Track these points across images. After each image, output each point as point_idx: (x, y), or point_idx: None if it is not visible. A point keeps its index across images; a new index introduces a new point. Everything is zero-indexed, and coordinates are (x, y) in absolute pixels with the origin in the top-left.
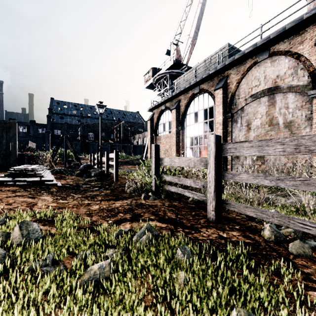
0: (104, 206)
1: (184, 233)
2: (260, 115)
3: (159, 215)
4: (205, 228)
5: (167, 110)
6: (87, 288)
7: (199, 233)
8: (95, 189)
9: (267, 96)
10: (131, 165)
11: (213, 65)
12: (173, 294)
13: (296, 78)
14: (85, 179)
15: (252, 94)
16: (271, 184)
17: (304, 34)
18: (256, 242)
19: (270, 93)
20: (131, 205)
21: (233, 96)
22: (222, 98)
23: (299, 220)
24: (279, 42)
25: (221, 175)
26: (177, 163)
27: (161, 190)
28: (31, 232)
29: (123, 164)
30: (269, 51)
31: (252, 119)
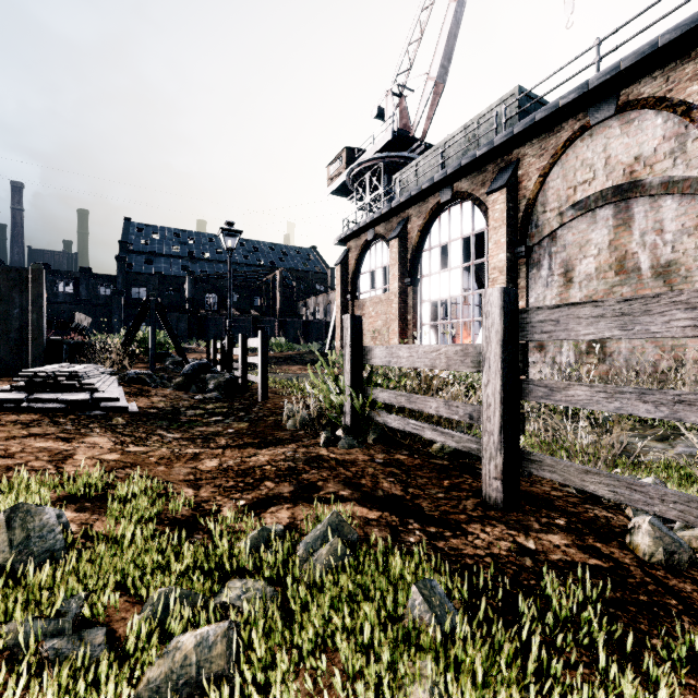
0: (232, 462)
1: (427, 536)
2: (595, 249)
3: (361, 487)
4: (479, 523)
5: (378, 242)
6: None
7: (465, 538)
8: (213, 419)
9: (613, 204)
10: (299, 364)
11: (484, 137)
12: None
13: (682, 161)
14: (193, 397)
15: (576, 201)
16: (657, 415)
17: None
18: (618, 566)
19: (620, 197)
20: (294, 461)
21: (531, 206)
22: (505, 211)
23: None
24: (640, 78)
25: (518, 388)
26: (405, 360)
27: (367, 423)
28: (36, 534)
29: (280, 362)
30: (618, 99)
31: (576, 258)
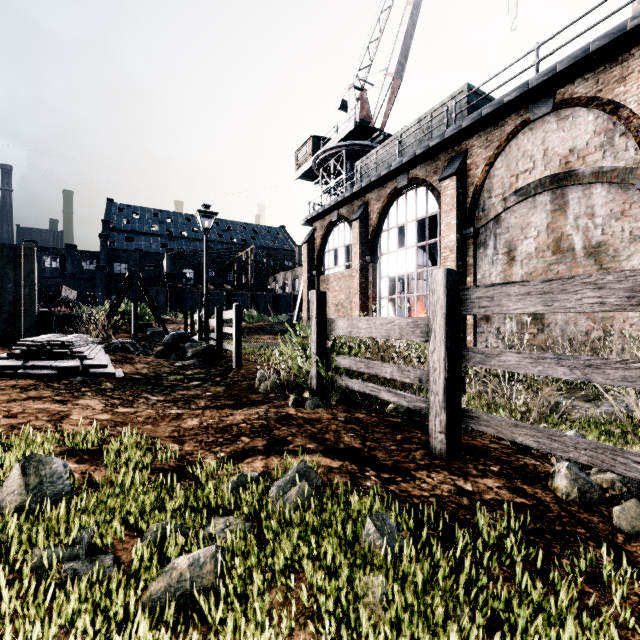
0: (211, 421)
1: (381, 481)
2: (535, 231)
3: (325, 441)
4: (426, 470)
5: (341, 223)
6: (161, 615)
7: (413, 482)
8: (192, 384)
9: (550, 191)
10: (269, 334)
11: (437, 129)
12: (358, 627)
13: (611, 153)
14: (173, 364)
15: (518, 188)
16: (572, 377)
17: (629, 62)
18: (540, 504)
19: (556, 185)
20: (267, 419)
21: (478, 191)
22: (455, 197)
23: (638, 457)
24: (574, 79)
25: (459, 355)
26: (364, 331)
27: (330, 386)
28: (48, 479)
29: (252, 332)
30: (554, 98)
31: (518, 239)
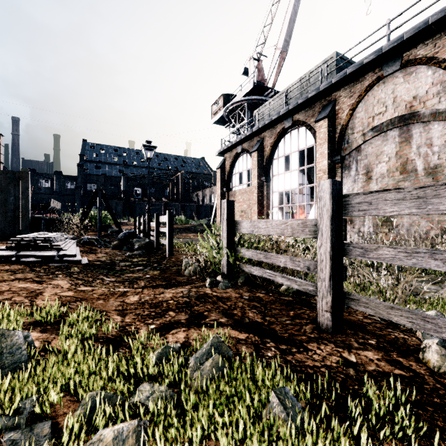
0: (147, 297)
1: (279, 352)
2: (386, 157)
3: (234, 316)
4: (315, 342)
5: (244, 154)
6: None
7: (306, 353)
8: (137, 268)
9: (398, 127)
10: (193, 232)
11: (313, 85)
12: None
13: (445, 98)
14: (124, 254)
15: (374, 126)
16: (445, 269)
17: None
18: (416, 376)
19: (403, 123)
20: (189, 297)
21: (344, 129)
22: (327, 133)
23: None
24: (417, 44)
25: (342, 249)
26: (263, 230)
27: (237, 271)
28: (7, 350)
29: (181, 231)
30: (402, 59)
31: (374, 163)
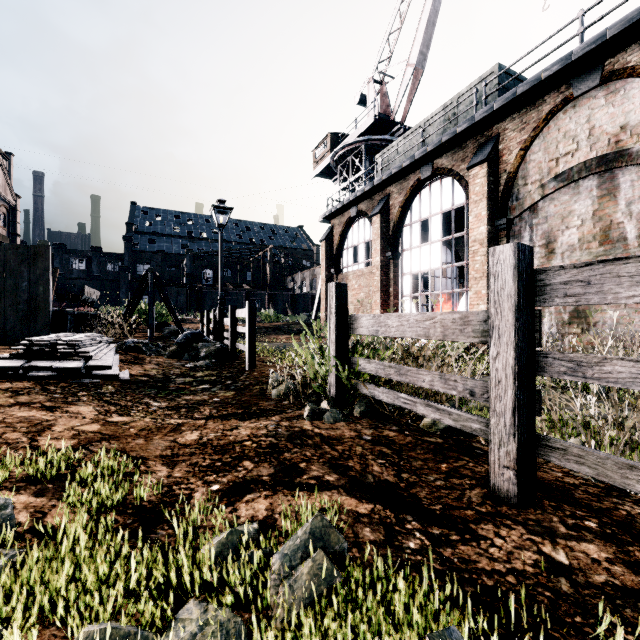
0: (212, 435)
1: (429, 541)
2: (578, 220)
3: (348, 471)
4: (491, 523)
5: (361, 219)
6: None
7: (477, 545)
8: (201, 387)
9: (597, 174)
10: (286, 334)
11: (464, 115)
12: None
13: None
14: (184, 365)
15: (558, 173)
16: None
17: None
18: None
19: (605, 167)
20: (276, 436)
21: (511, 179)
22: (486, 185)
23: None
24: (627, 46)
25: (533, 362)
26: (394, 329)
27: (352, 394)
28: None
29: (269, 332)
30: (602, 69)
31: (558, 229)
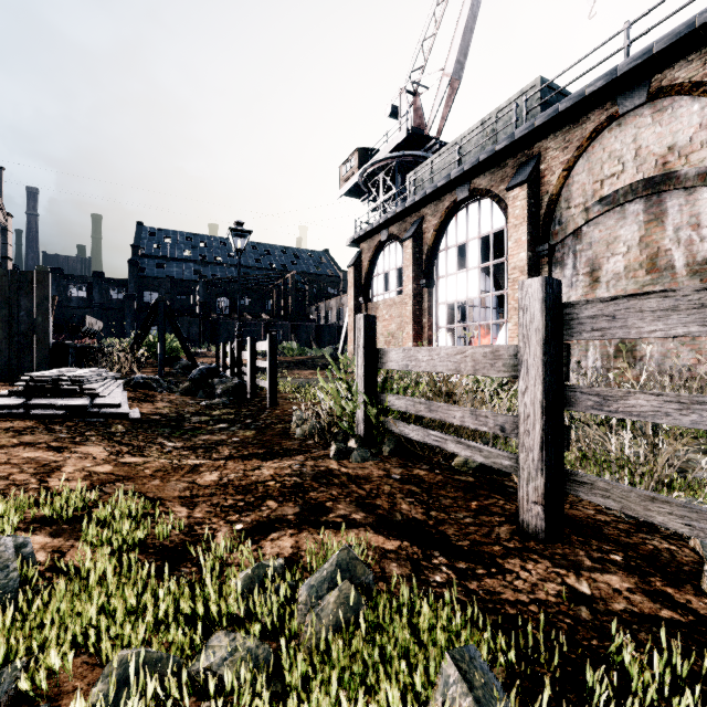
0: (233, 475)
1: (456, 574)
2: (624, 246)
3: (376, 509)
4: (517, 558)
5: (392, 243)
6: None
7: (502, 578)
8: (218, 427)
9: (644, 198)
10: (310, 369)
11: (503, 132)
12: None
13: None
14: (199, 403)
15: (603, 196)
16: None
17: None
18: (701, 622)
19: (652, 190)
20: (301, 476)
21: (554, 201)
22: (527, 208)
23: None
24: (675, 62)
25: (562, 396)
26: (424, 364)
27: (381, 432)
28: None
29: (291, 366)
30: (649, 86)
31: (603, 256)
